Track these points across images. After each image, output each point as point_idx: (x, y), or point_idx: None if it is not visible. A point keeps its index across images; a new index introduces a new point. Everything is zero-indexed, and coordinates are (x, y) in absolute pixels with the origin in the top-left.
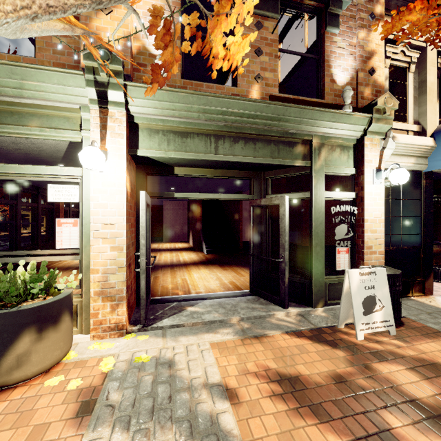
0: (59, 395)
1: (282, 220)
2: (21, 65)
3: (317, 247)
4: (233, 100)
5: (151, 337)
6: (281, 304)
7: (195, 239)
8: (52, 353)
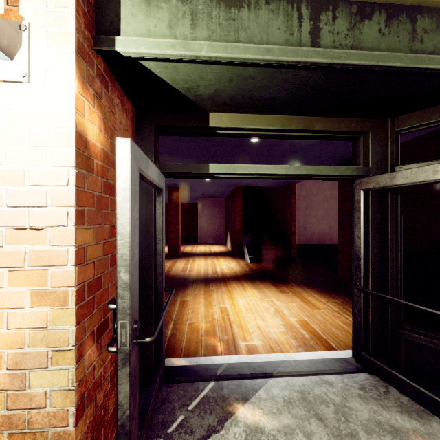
0: None
1: None
2: None
3: None
4: None
5: None
6: None
7: (234, 242)
8: None
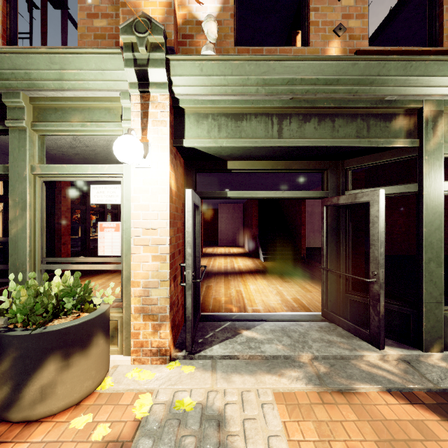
0: (82, 445)
1: (374, 224)
2: (58, 52)
3: (430, 264)
4: (304, 62)
5: (198, 370)
6: (372, 342)
7: (250, 244)
8: (82, 384)
